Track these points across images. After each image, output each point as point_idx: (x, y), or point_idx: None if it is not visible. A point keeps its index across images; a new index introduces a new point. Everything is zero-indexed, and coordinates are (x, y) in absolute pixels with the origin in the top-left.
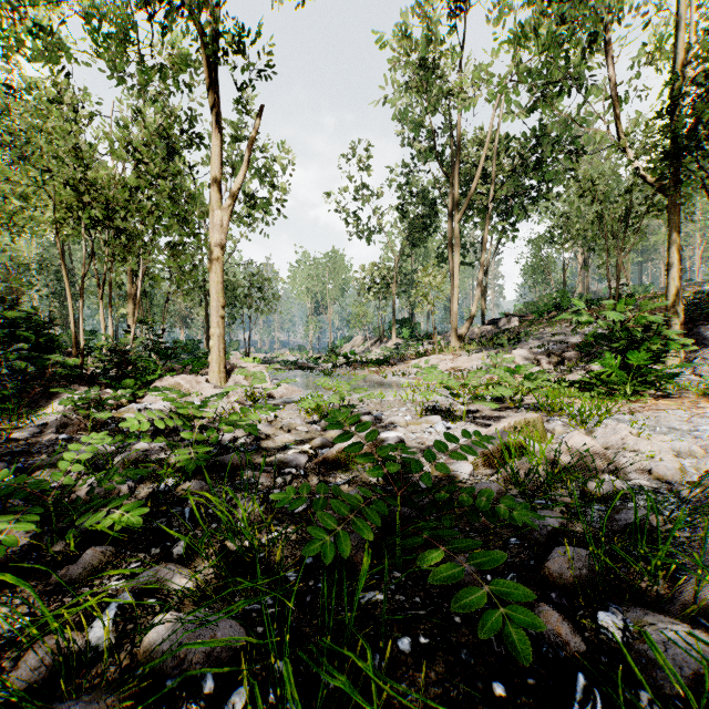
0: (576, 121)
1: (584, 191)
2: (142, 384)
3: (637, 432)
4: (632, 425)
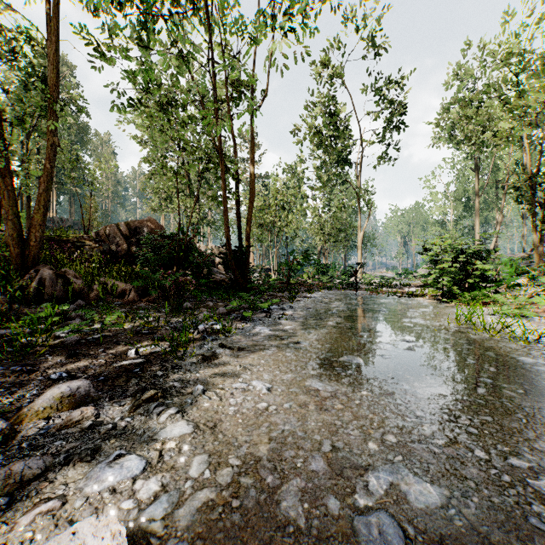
0: None
1: None
2: None
3: None
4: None
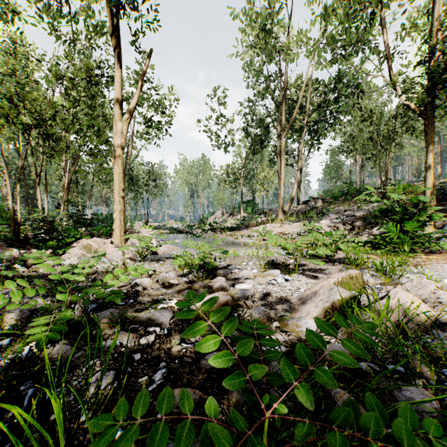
0: (358, 73)
1: (365, 117)
2: (64, 245)
3: (440, 286)
4: (429, 279)
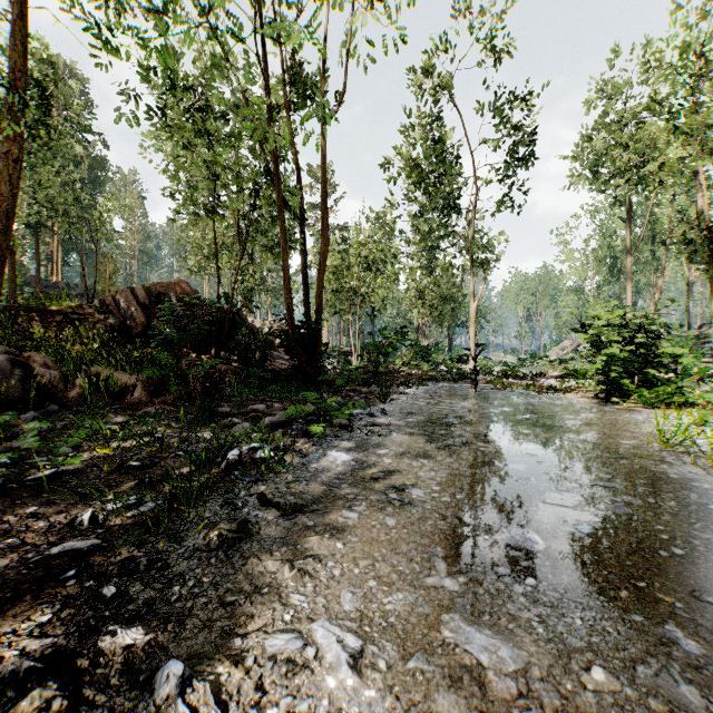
0: None
1: None
2: None
3: None
4: None
